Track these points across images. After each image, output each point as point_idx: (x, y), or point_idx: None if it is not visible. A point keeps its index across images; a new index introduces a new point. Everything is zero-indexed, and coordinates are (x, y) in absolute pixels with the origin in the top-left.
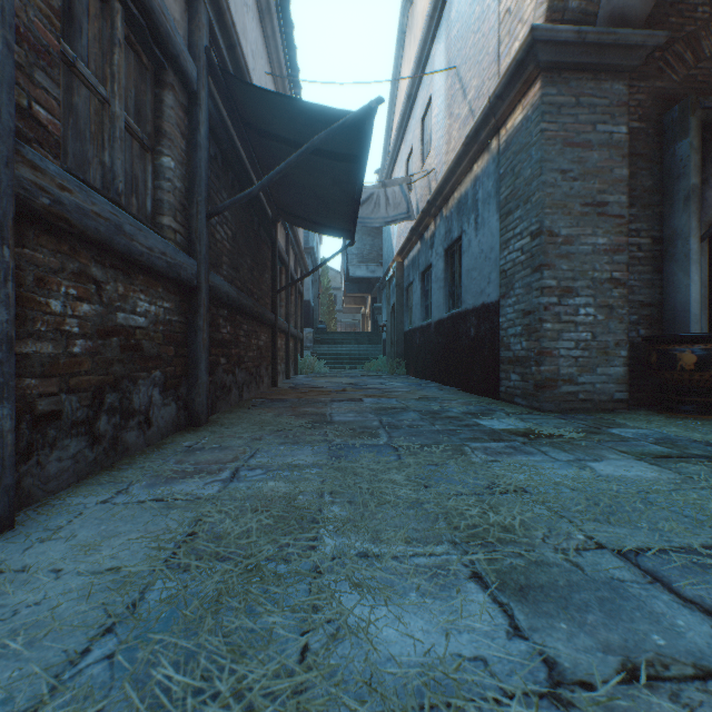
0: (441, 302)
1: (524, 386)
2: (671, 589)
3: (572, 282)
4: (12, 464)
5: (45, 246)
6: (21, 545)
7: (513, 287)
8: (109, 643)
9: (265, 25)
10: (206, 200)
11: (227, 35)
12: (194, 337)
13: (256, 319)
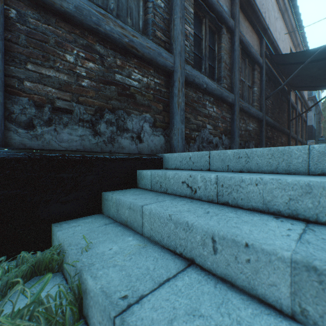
0: None
1: None
2: None
3: None
4: (239, 148)
5: (239, 114)
6: None
7: None
8: None
9: (284, 16)
10: (264, 95)
11: (270, 41)
12: (261, 134)
13: (280, 131)
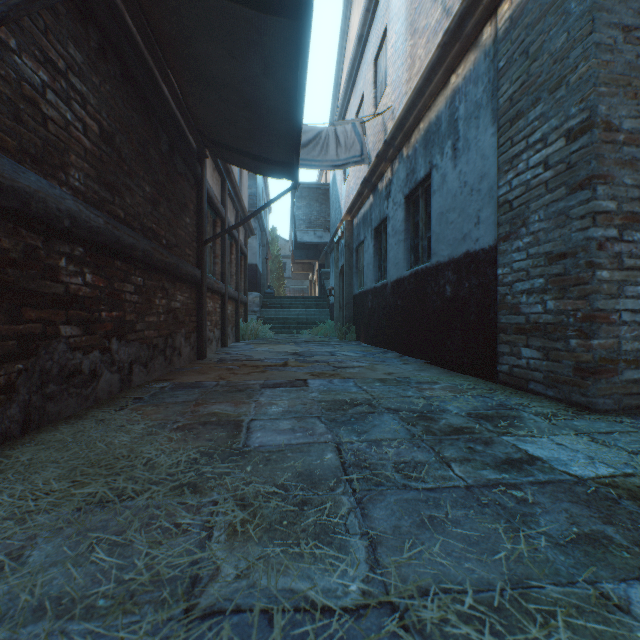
0: (400, 257)
1: (551, 368)
2: None
3: (639, 204)
4: None
5: None
6: None
7: (526, 222)
8: None
9: None
10: None
11: None
12: None
13: (164, 272)
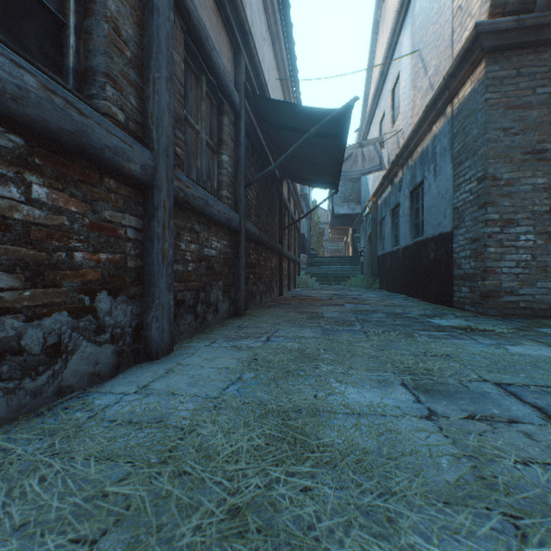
0: (407, 232)
1: (472, 296)
2: (518, 398)
3: (513, 215)
4: (173, 322)
5: (179, 217)
6: (181, 357)
7: (463, 220)
8: (235, 386)
9: (275, 47)
10: (244, 177)
11: (255, 69)
12: (237, 261)
13: (269, 249)
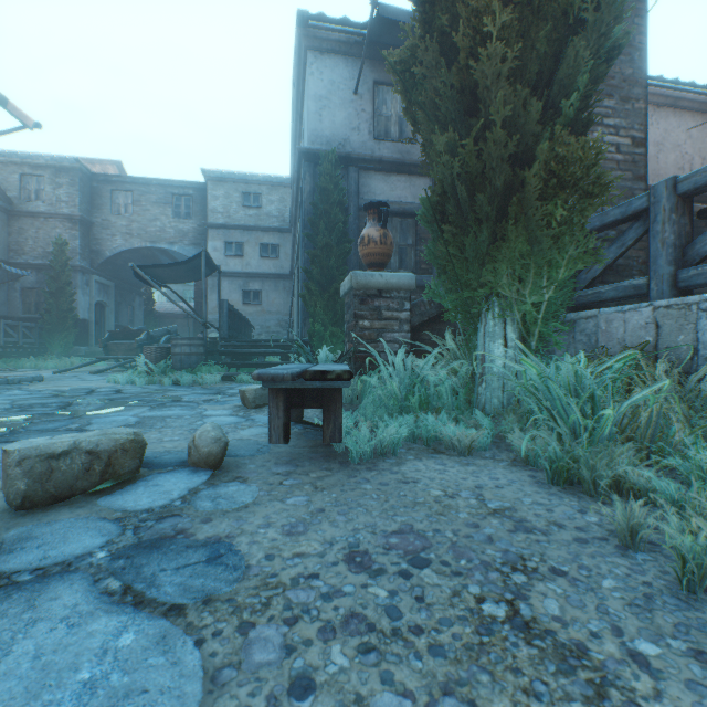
0: None
1: None
2: None
3: None
4: None
5: None
6: None
7: None
8: None
9: (678, 107)
10: None
11: None
12: None
13: None
